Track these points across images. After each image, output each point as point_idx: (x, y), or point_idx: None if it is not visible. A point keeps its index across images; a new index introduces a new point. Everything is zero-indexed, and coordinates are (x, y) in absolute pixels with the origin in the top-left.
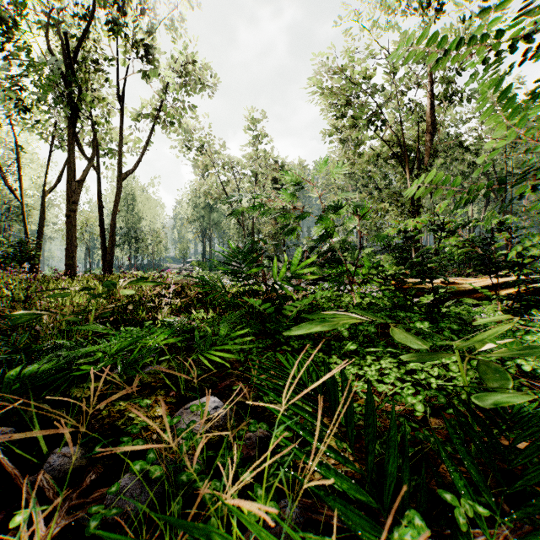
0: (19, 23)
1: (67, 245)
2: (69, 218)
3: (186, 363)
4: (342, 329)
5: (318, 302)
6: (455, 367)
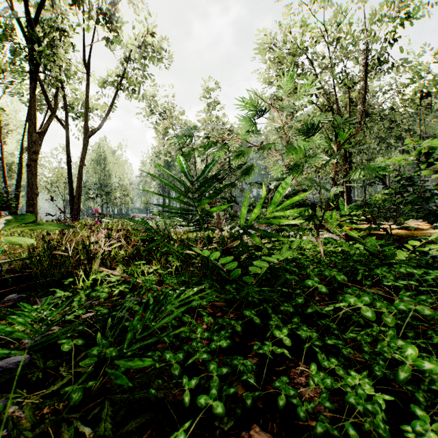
0: None
1: (27, 193)
2: (30, 167)
3: None
4: (360, 304)
5: None
6: None
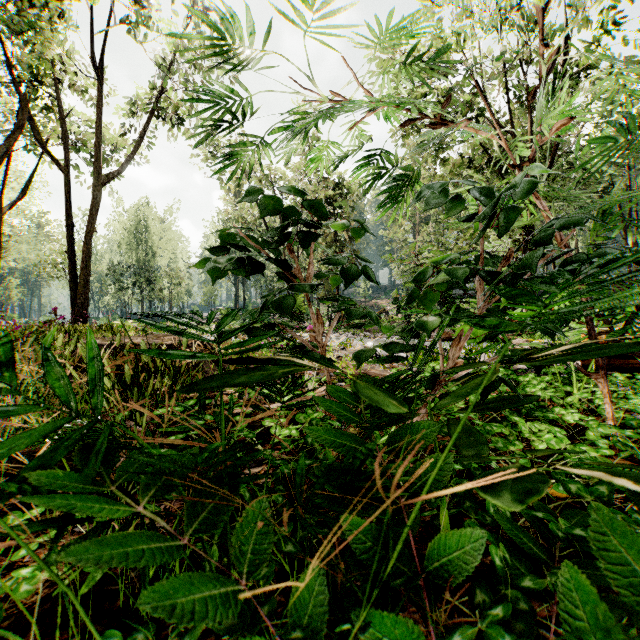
0: None
1: None
2: None
3: None
4: None
5: None
6: None
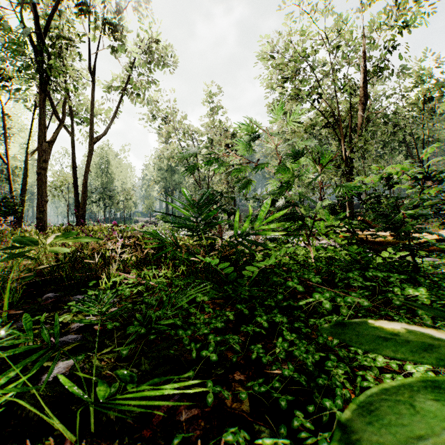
0: None
1: (37, 200)
2: (40, 175)
3: None
4: (322, 299)
5: None
6: None
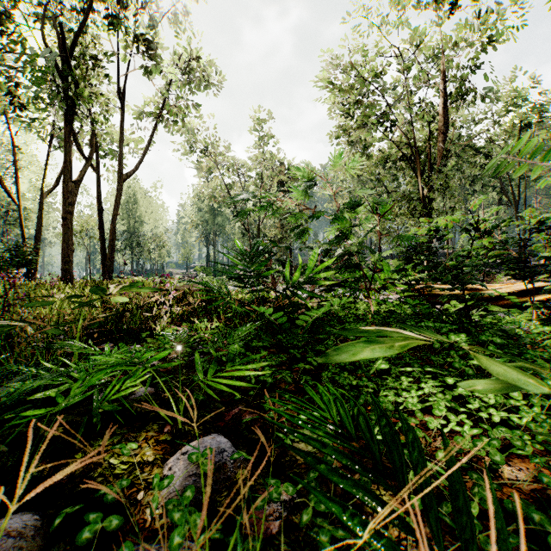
0: (13, 15)
1: (63, 249)
2: (65, 220)
3: (182, 396)
4: None
5: (332, 310)
6: (516, 393)
